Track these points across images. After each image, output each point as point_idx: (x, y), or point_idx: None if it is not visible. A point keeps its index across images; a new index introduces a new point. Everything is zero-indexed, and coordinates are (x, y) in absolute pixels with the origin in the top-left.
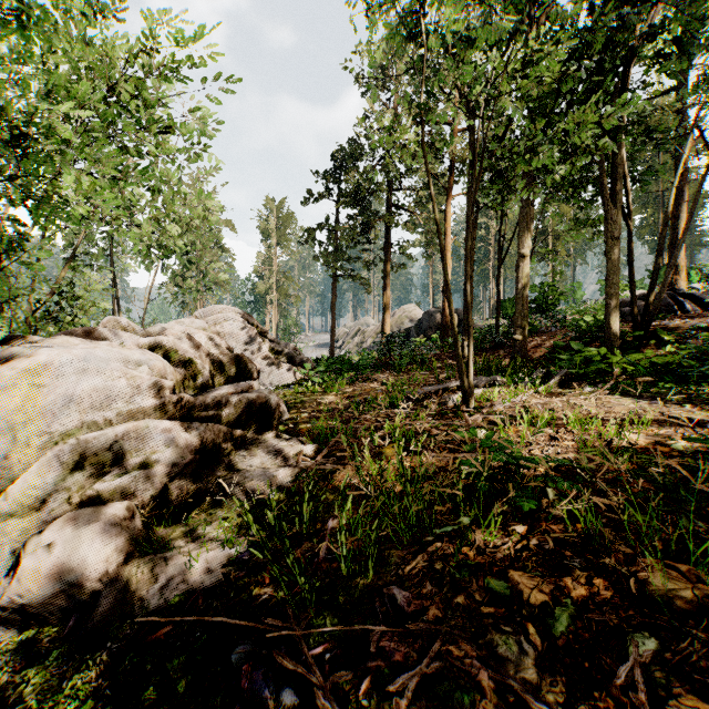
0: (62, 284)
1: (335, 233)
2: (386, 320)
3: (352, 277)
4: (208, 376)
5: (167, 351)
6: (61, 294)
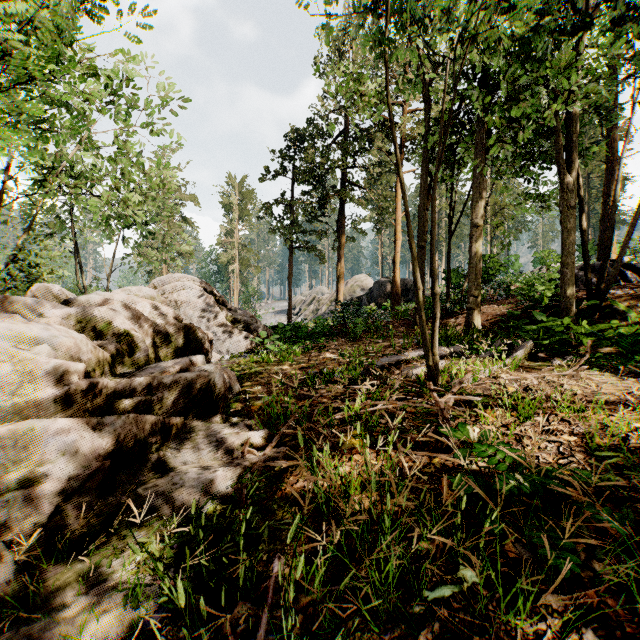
0: (20, 252)
1: (292, 207)
2: (339, 289)
3: (308, 249)
4: (147, 350)
5: (98, 323)
6: (18, 262)
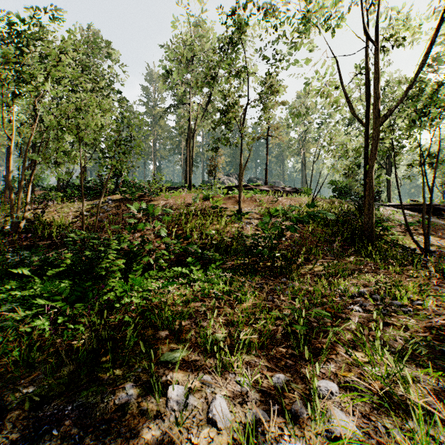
0: None
1: None
2: None
3: None
4: None
5: None
6: None
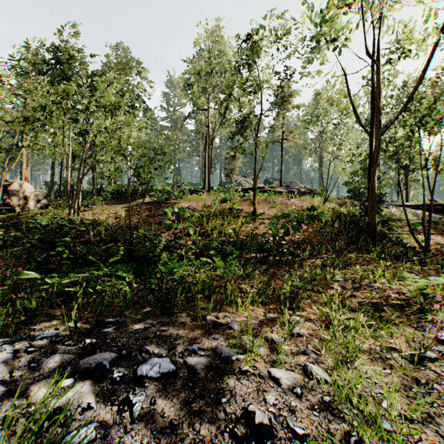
0: None
1: None
2: None
3: None
4: None
5: None
6: None
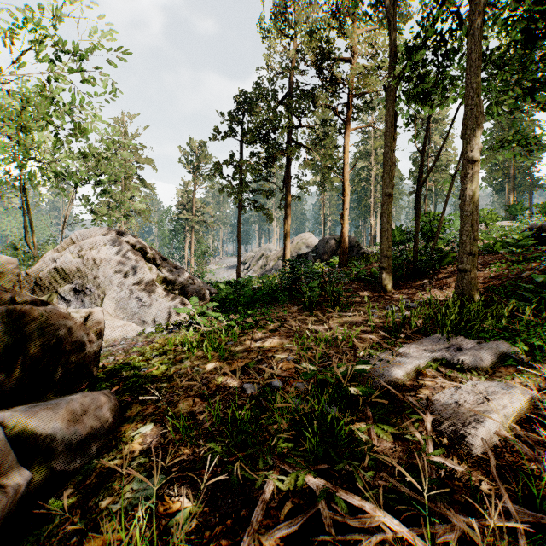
0: None
1: (241, 168)
2: (287, 246)
3: (257, 208)
4: None
5: None
6: None
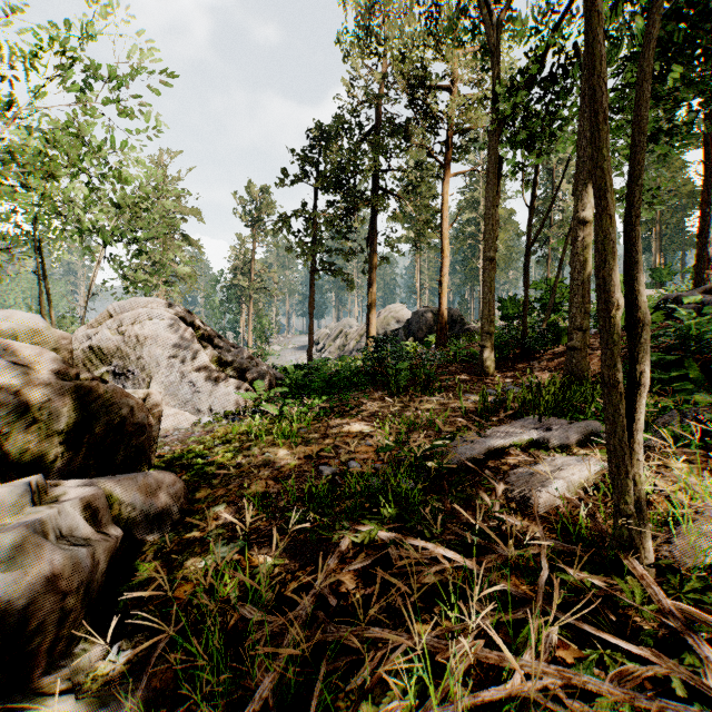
0: None
1: (313, 221)
2: (371, 321)
3: (333, 272)
4: None
5: None
6: None
